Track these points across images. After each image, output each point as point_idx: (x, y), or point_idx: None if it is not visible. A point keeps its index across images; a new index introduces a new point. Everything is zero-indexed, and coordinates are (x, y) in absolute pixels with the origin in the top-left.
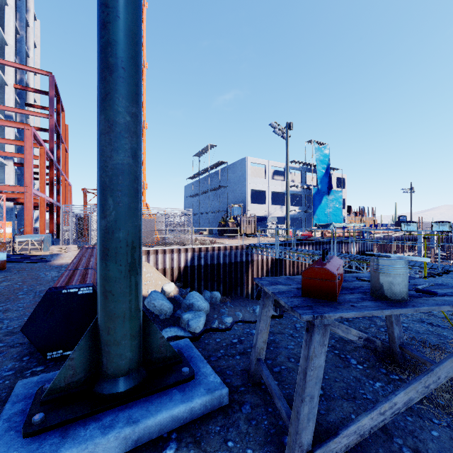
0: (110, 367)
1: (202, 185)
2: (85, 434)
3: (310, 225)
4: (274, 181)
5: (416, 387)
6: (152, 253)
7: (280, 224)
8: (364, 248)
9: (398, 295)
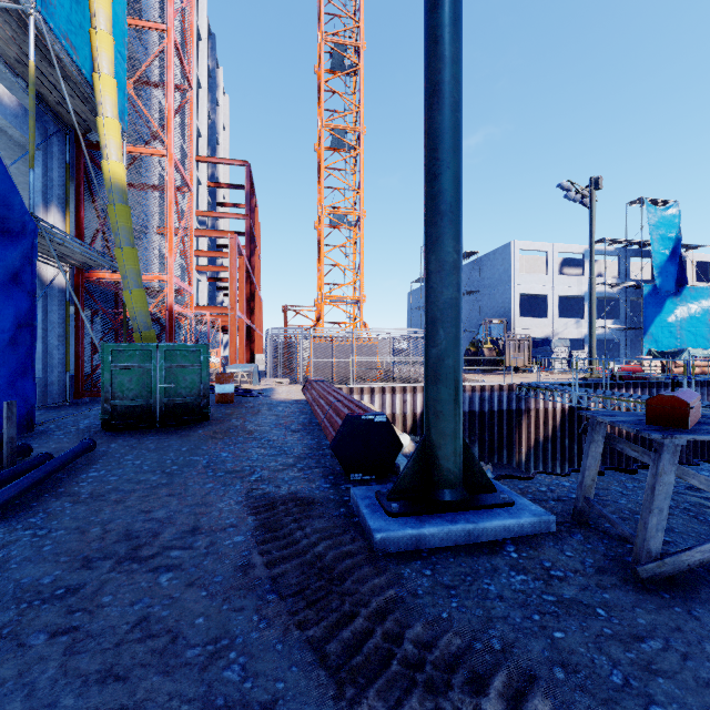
0: (441, 478)
1: None
2: (436, 522)
3: (636, 352)
4: (564, 278)
5: None
6: (377, 391)
7: (576, 351)
8: None
9: None
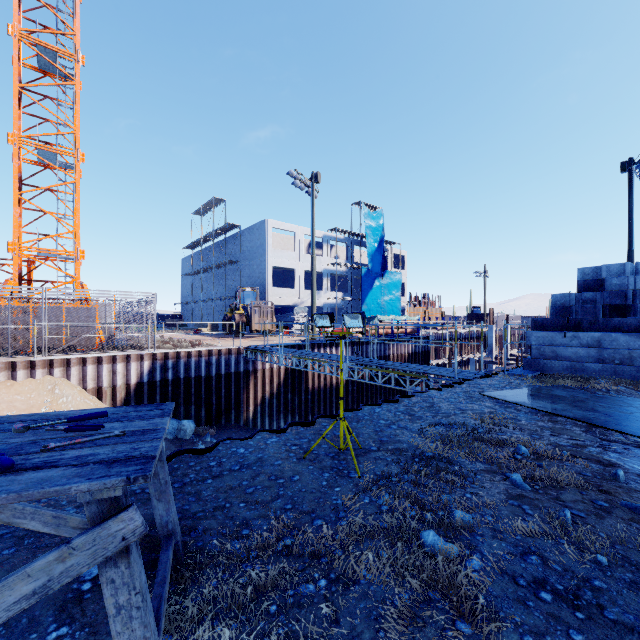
0: None
1: (206, 258)
2: None
3: None
4: (309, 256)
5: None
6: (75, 363)
7: None
8: (419, 349)
9: None
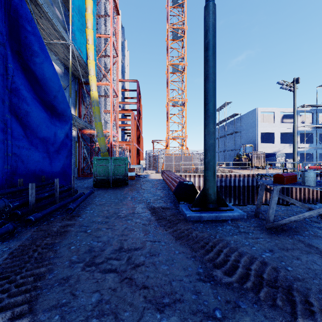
0: (209, 200)
1: (220, 131)
2: (206, 213)
3: None
4: (283, 124)
5: (313, 211)
6: (192, 176)
7: (289, 159)
8: None
9: (309, 183)
